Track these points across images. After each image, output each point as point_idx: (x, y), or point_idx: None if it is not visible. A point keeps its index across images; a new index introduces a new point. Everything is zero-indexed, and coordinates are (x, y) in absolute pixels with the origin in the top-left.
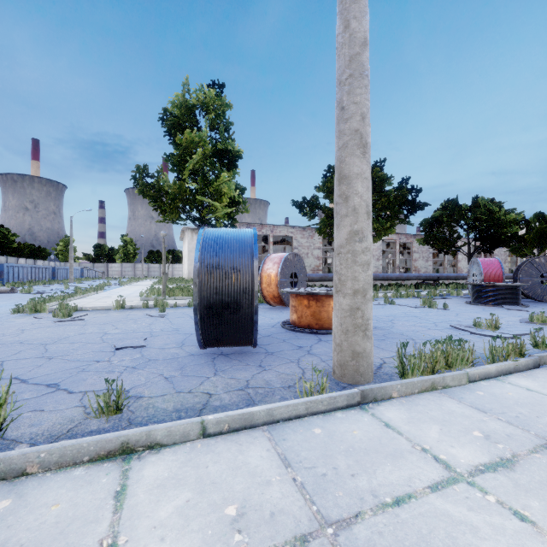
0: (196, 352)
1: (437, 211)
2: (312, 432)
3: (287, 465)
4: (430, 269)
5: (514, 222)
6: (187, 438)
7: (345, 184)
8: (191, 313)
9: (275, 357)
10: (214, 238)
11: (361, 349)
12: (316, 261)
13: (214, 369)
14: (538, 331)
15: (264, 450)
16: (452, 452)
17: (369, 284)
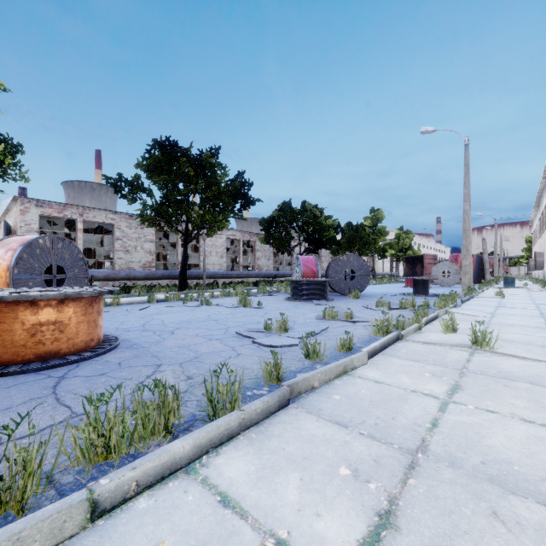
0: None
1: (274, 211)
2: None
3: None
4: (271, 267)
5: (331, 227)
6: None
7: None
8: None
9: None
10: None
11: None
12: (148, 257)
13: None
14: (309, 336)
15: None
16: None
17: None
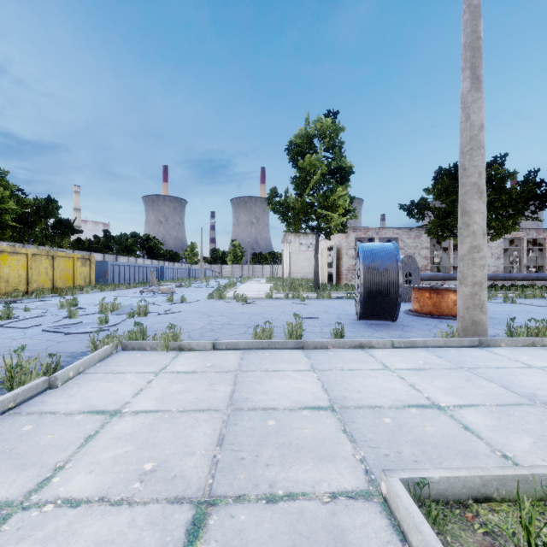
0: (354, 322)
1: None
2: (449, 351)
3: (440, 357)
4: None
5: None
6: (385, 346)
7: (467, 216)
8: (324, 303)
9: (411, 327)
10: (370, 251)
11: (478, 319)
12: (423, 261)
13: (374, 329)
14: None
15: (426, 353)
16: (534, 363)
17: (484, 279)
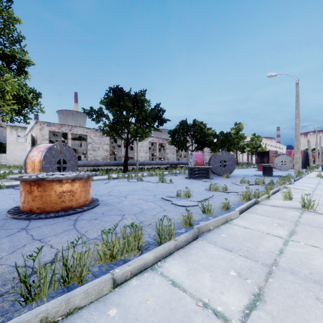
0: None
1: (177, 126)
2: None
3: None
4: (175, 159)
5: (211, 135)
6: None
7: None
8: None
9: None
10: None
11: None
12: (105, 153)
13: None
14: (205, 201)
15: None
16: None
17: None
